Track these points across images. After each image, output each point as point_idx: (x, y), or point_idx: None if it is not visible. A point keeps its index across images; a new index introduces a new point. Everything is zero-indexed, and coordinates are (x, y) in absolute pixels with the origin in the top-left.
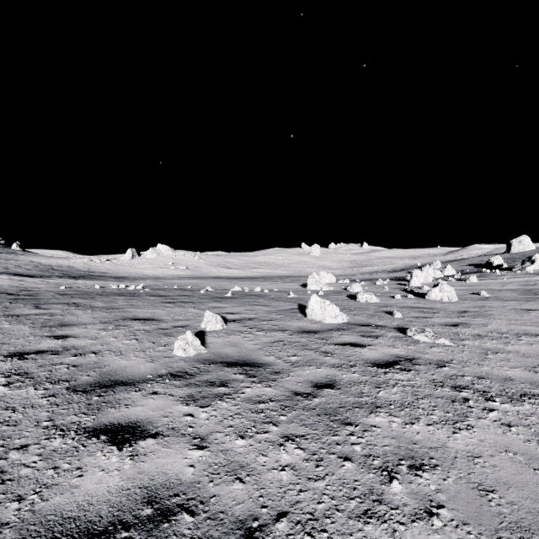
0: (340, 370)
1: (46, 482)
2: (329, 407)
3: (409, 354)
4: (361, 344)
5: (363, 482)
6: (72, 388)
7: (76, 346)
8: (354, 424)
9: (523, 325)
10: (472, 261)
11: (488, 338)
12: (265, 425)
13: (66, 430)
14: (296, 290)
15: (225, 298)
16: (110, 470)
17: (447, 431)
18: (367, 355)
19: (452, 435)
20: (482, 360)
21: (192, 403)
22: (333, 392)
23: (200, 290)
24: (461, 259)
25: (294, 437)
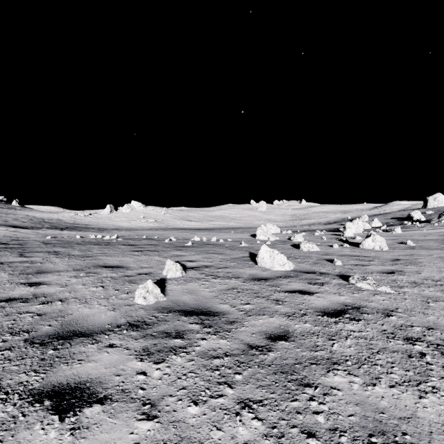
0: (292, 319)
1: None
2: (285, 363)
3: (355, 303)
4: (309, 292)
5: None
6: (30, 340)
7: (45, 293)
8: (312, 385)
9: None
10: (395, 215)
11: (425, 286)
12: (220, 387)
13: (10, 393)
14: (247, 240)
15: (186, 247)
16: None
17: (413, 395)
18: (316, 303)
19: (420, 401)
20: (426, 308)
21: (146, 358)
22: (288, 344)
23: (164, 240)
24: (384, 213)
25: (251, 403)
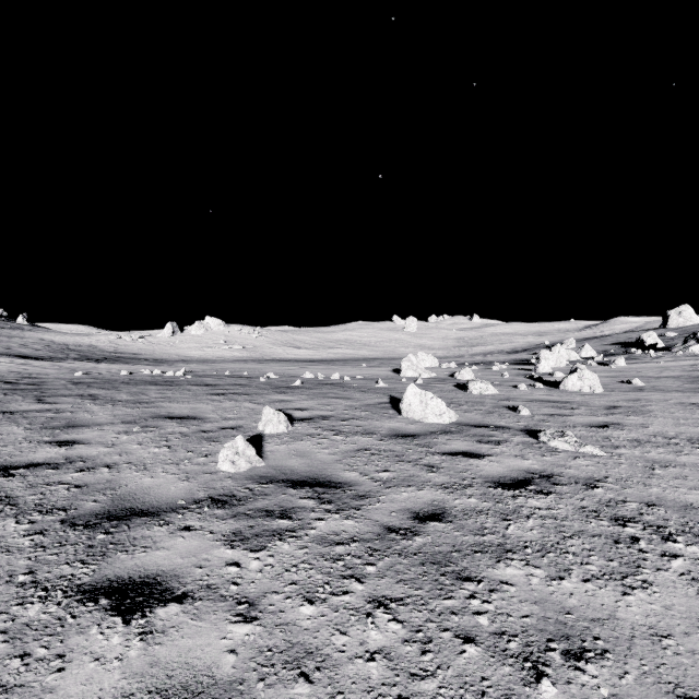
0: (451, 492)
1: (6, 682)
2: (438, 551)
3: (546, 469)
4: (478, 454)
5: (495, 681)
6: (70, 521)
7: (84, 457)
8: (475, 579)
9: (696, 426)
10: (617, 339)
11: (652, 445)
12: (345, 581)
13: (50, 590)
14: (387, 378)
15: (292, 388)
16: (108, 659)
17: (614, 591)
18: (487, 470)
19: (623, 599)
20: (649, 477)
21: (239, 545)
22: (443, 526)
23: (259, 378)
24: (602, 336)
25: (387, 601)
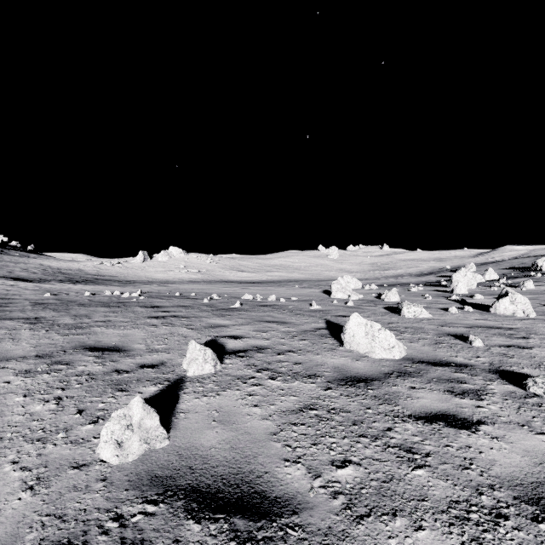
0: (477, 539)
1: None
2: None
3: None
4: (465, 420)
5: None
6: None
7: None
8: None
9: None
10: (511, 264)
11: None
12: None
13: None
14: (319, 299)
15: (231, 310)
16: None
17: None
18: (501, 463)
19: None
20: None
21: None
22: None
23: (203, 299)
24: (496, 262)
25: None
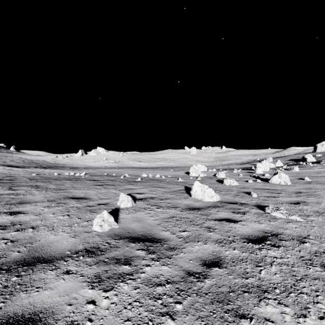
0: (223, 245)
1: None
2: (220, 291)
3: (273, 230)
4: (234, 220)
5: None
6: None
7: (21, 221)
8: (248, 316)
9: None
10: (292, 157)
11: None
12: (162, 318)
13: None
14: (183, 176)
15: (136, 182)
16: None
17: None
18: (241, 231)
19: None
20: None
21: (97, 286)
22: (221, 271)
23: (120, 176)
24: (284, 156)
25: None
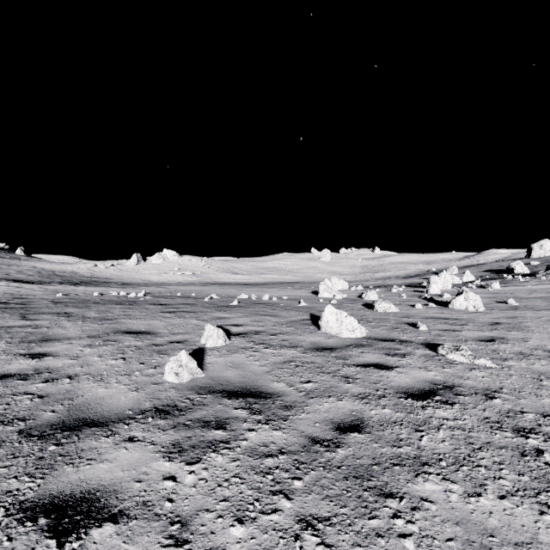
0: (367, 403)
1: None
2: (359, 464)
3: (447, 380)
4: (387, 366)
5: None
6: (27, 431)
7: (50, 368)
8: (396, 495)
9: None
10: (491, 266)
11: (535, 358)
12: (274, 498)
13: None
14: (307, 298)
15: (230, 307)
16: None
17: (531, 510)
18: (397, 381)
19: (541, 518)
20: (538, 388)
21: (177, 457)
22: (362, 437)
23: (204, 298)
24: (478, 265)
25: (315, 521)
